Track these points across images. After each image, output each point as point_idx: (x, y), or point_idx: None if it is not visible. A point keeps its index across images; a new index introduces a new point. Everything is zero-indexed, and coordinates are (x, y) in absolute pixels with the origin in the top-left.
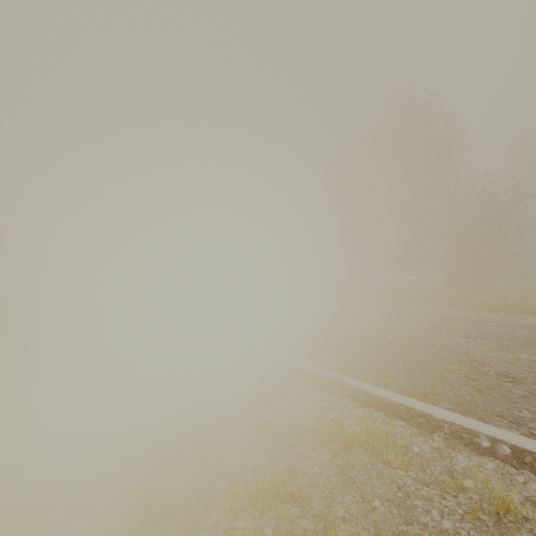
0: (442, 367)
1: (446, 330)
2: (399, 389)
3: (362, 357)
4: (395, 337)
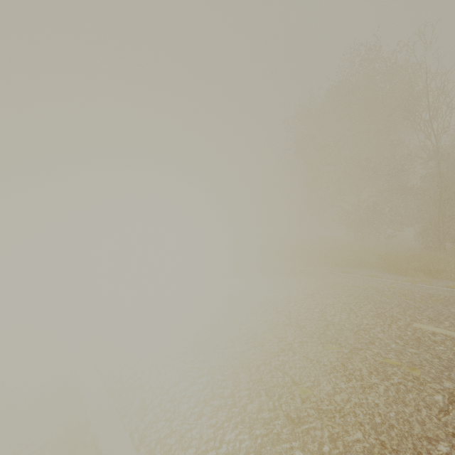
0: None
1: None
2: None
3: None
4: None
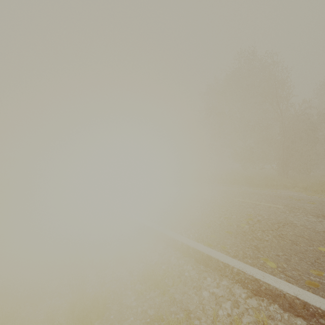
0: (314, 248)
1: (297, 209)
2: (286, 276)
3: (241, 236)
4: (262, 217)
